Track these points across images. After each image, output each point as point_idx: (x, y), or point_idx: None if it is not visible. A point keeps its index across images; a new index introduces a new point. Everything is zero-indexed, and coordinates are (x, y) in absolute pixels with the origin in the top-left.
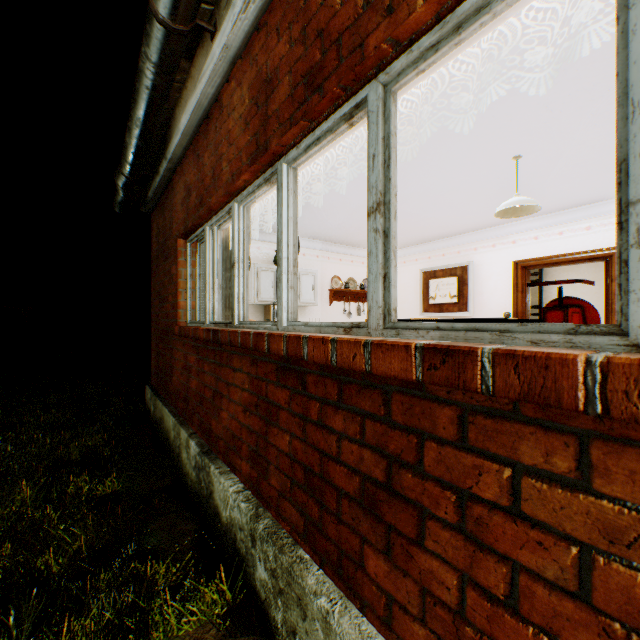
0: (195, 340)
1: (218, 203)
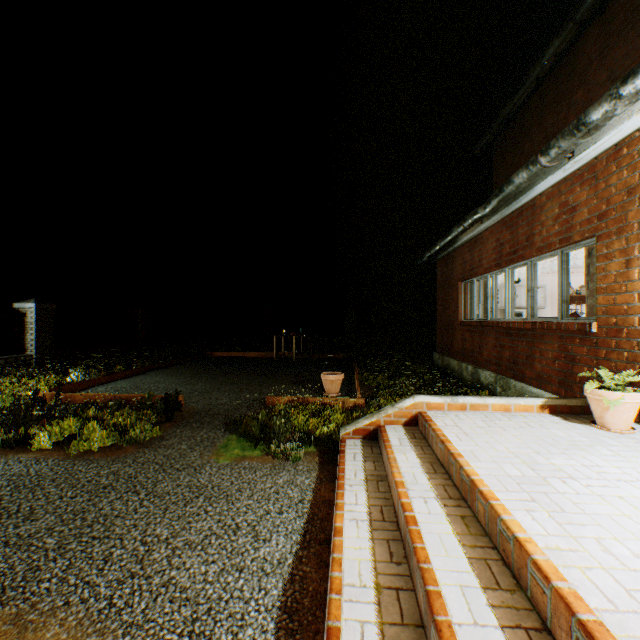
0: (467, 327)
1: (480, 273)
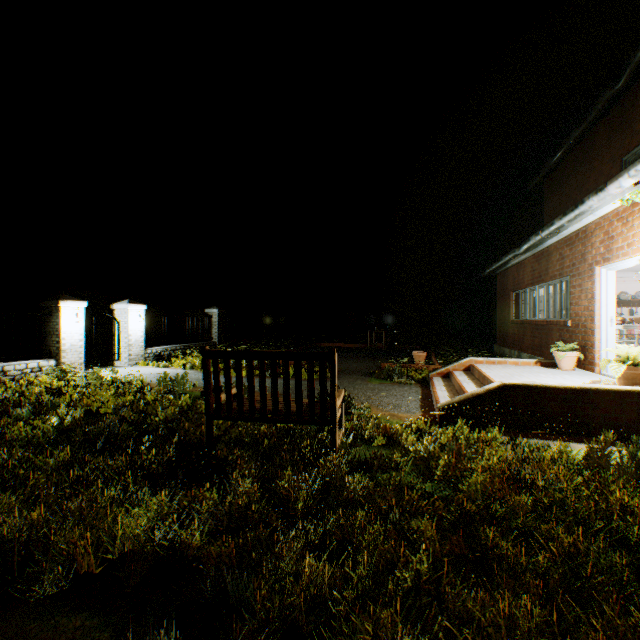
0: (515, 324)
1: (522, 287)
